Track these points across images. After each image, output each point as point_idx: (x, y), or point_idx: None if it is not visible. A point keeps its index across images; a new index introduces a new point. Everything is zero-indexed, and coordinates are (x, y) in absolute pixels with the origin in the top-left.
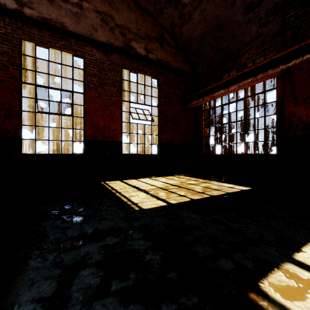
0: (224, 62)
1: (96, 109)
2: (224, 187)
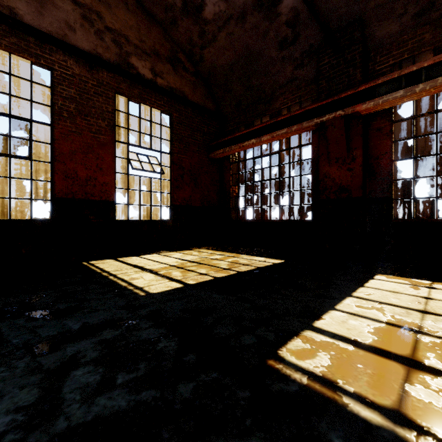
0: (256, 104)
1: (73, 151)
2: (255, 261)
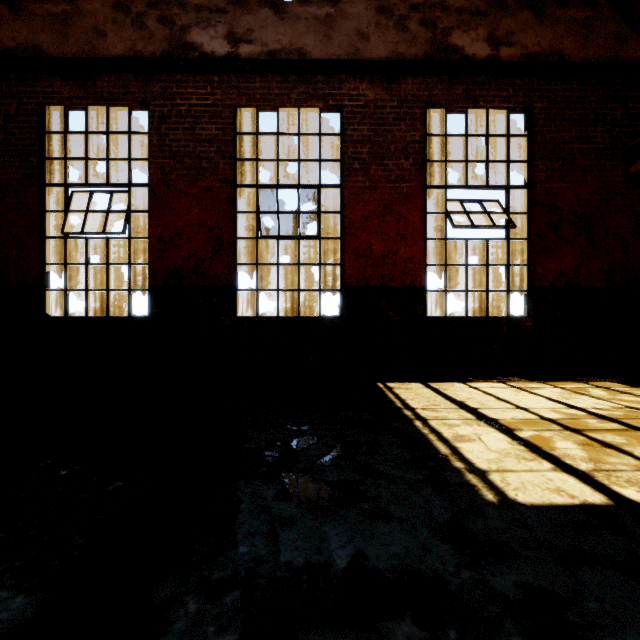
0: None
1: (366, 217)
2: None
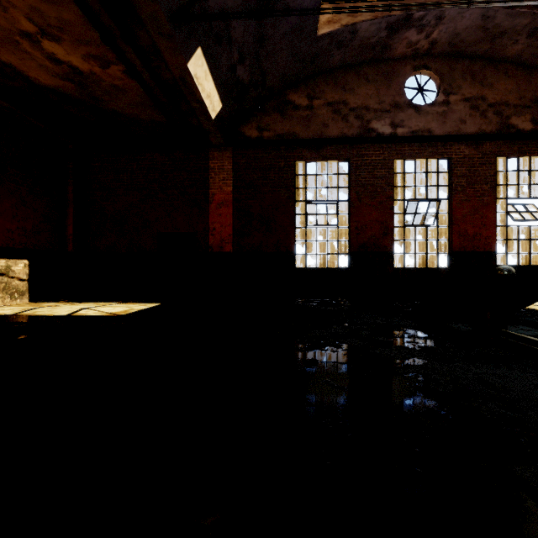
0: None
1: (464, 215)
2: None
